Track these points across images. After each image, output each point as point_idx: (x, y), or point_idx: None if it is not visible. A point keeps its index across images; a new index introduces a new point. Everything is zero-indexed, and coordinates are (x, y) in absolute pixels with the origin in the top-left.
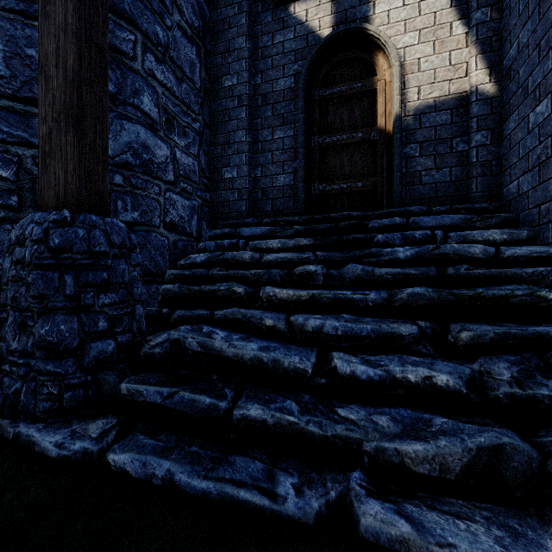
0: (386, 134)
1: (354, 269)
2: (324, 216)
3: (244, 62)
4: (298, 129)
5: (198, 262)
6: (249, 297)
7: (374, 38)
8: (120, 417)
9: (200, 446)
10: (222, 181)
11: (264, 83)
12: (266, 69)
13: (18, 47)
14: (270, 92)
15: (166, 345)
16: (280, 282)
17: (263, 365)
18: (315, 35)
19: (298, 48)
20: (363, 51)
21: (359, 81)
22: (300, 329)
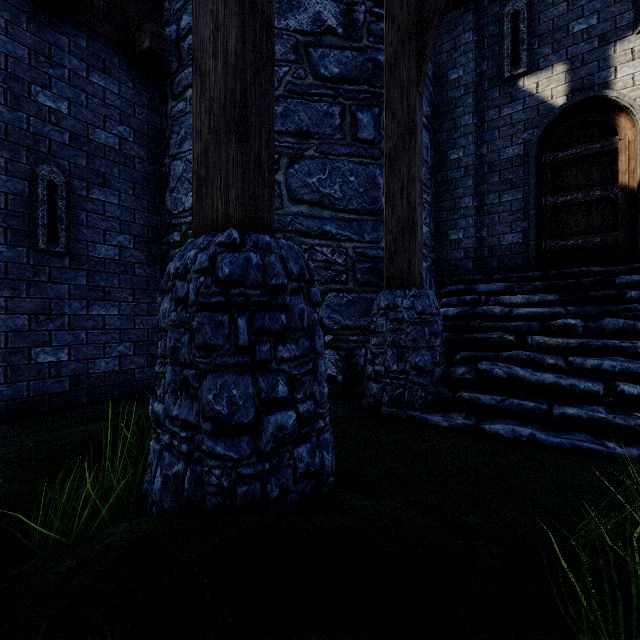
0: (630, 191)
1: (614, 323)
2: (560, 271)
3: (471, 137)
4: (529, 193)
5: (451, 315)
6: (518, 344)
7: (616, 102)
8: (465, 412)
9: (540, 426)
10: (447, 242)
11: (490, 152)
12: (493, 140)
13: (346, 178)
14: (497, 160)
15: (474, 373)
16: (537, 332)
17: (561, 387)
18: (546, 105)
19: (528, 118)
20: (601, 113)
21: (596, 142)
22: (580, 367)
